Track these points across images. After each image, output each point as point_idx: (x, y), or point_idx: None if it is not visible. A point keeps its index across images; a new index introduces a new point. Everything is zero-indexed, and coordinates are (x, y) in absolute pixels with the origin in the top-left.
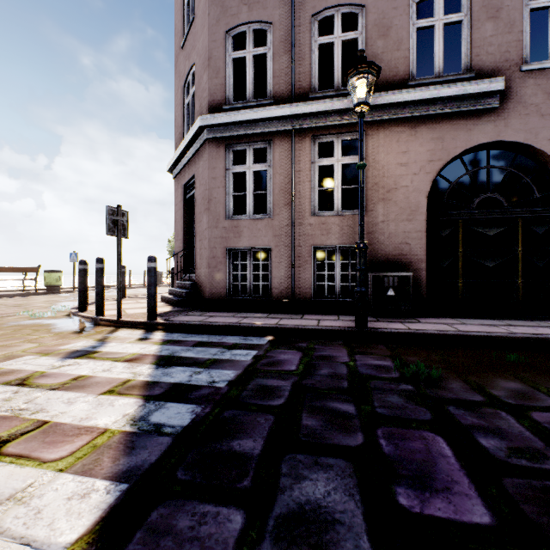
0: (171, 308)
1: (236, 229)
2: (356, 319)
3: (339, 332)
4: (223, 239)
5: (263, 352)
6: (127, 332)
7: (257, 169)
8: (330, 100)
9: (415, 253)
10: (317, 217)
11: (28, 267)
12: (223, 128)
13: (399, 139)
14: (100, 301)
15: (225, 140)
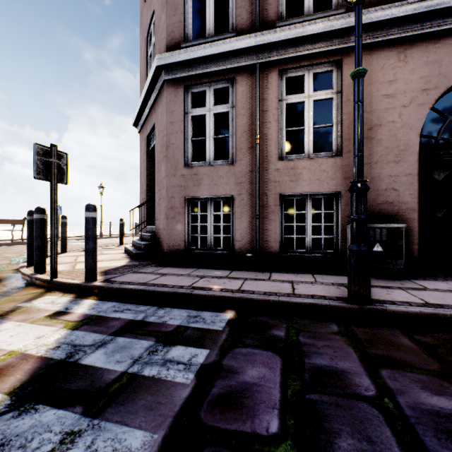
0: (127, 261)
1: (195, 176)
2: (352, 289)
3: (328, 307)
4: (182, 188)
5: (217, 355)
6: (52, 298)
7: (218, 111)
8: (301, 24)
9: (404, 201)
10: (285, 162)
11: (15, 219)
12: (181, 68)
13: (383, 67)
14: (40, 256)
15: (184, 81)
